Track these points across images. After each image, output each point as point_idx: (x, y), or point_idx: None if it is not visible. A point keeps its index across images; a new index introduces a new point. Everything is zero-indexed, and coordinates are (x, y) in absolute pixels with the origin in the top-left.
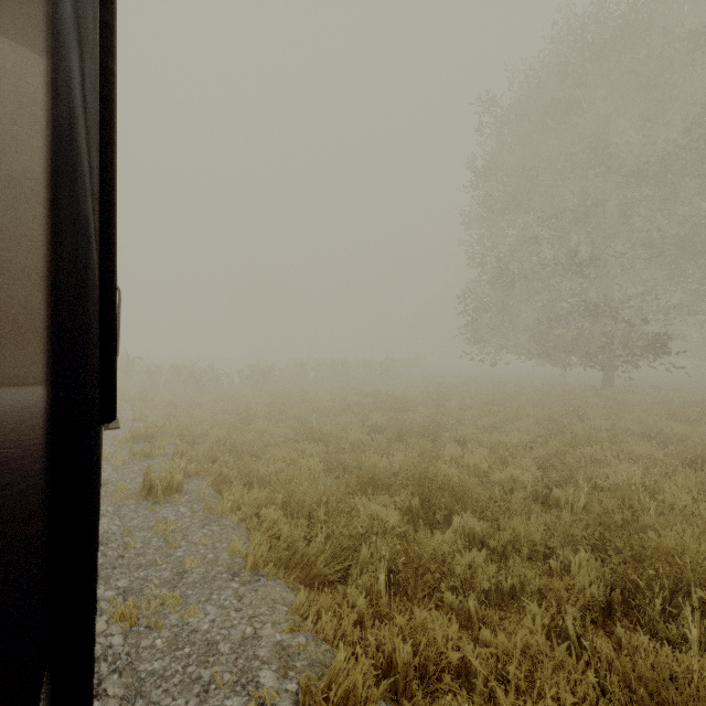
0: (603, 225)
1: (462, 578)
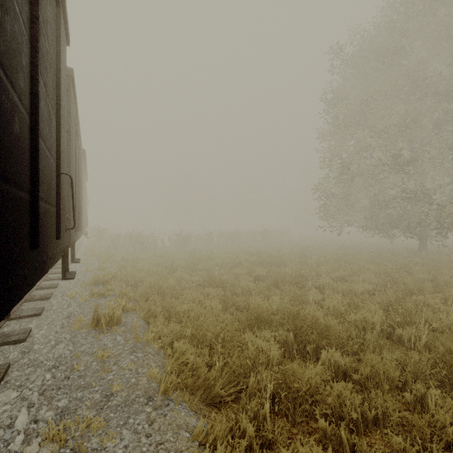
0: (421, 135)
1: (333, 407)
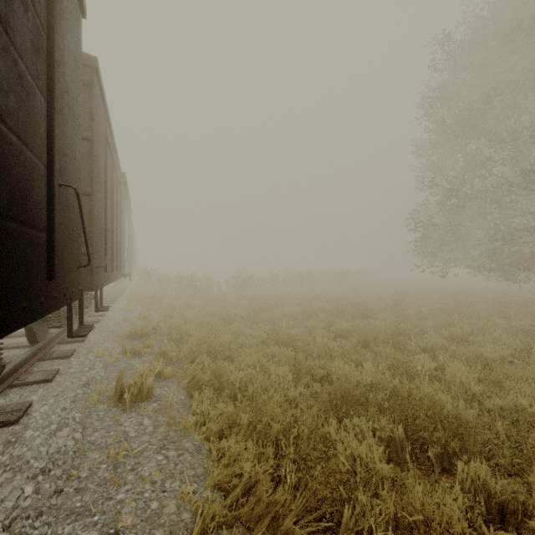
0: None
1: None
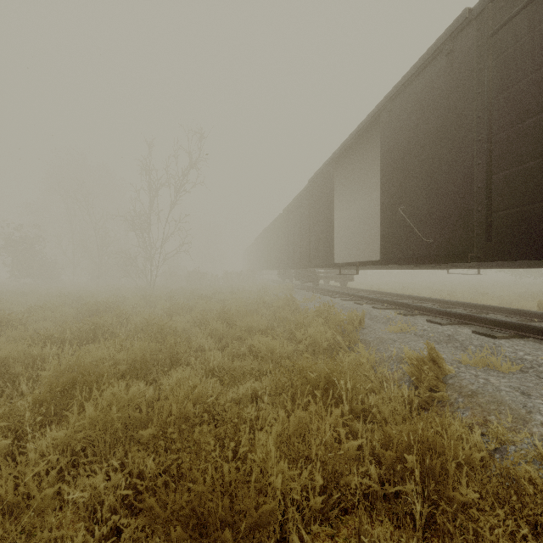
0: None
1: None
